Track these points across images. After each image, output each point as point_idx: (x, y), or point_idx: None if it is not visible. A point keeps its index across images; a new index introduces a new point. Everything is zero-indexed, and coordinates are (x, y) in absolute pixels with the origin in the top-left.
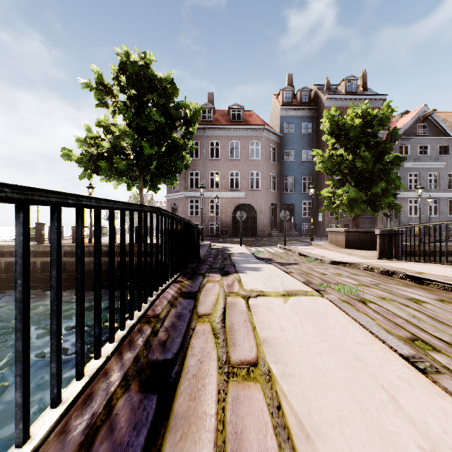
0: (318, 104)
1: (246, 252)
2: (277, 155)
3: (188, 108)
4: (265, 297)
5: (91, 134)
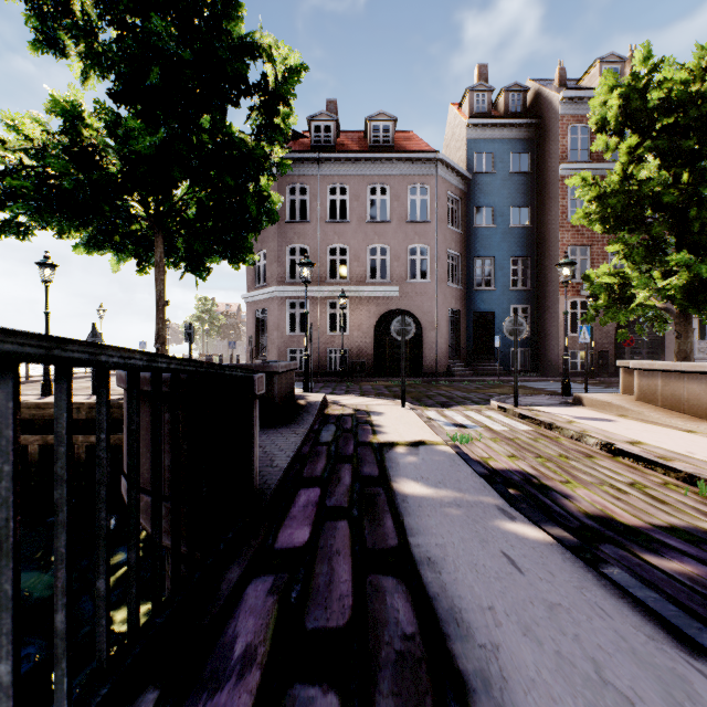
0: (544, 114)
1: (432, 440)
2: (462, 214)
3: (267, 57)
4: None
5: (10, 114)
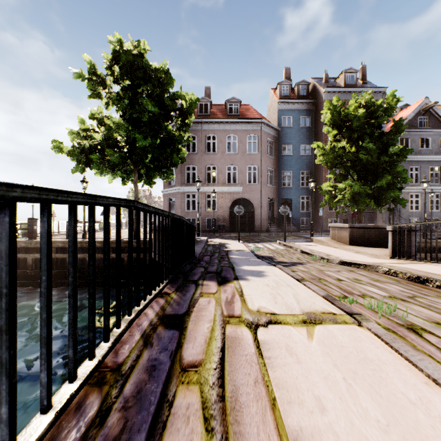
0: (317, 98)
1: (245, 249)
2: (275, 149)
3: (183, 99)
4: (279, 326)
5: (83, 126)
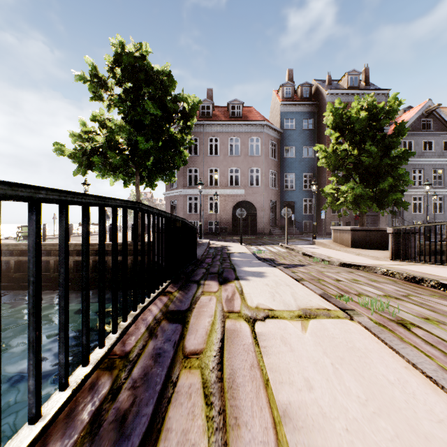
0: (320, 100)
1: (247, 252)
2: (278, 151)
3: (185, 101)
4: (276, 320)
5: (85, 128)
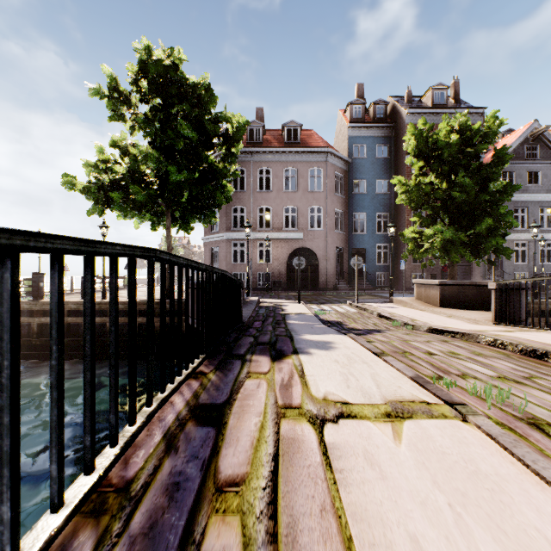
0: (397, 121)
1: (307, 312)
2: (345, 185)
3: (229, 122)
4: (354, 422)
5: (102, 156)
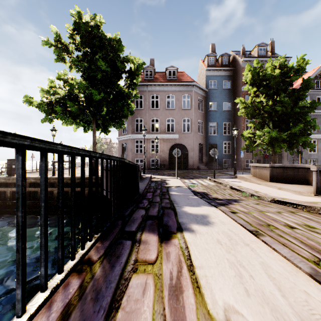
0: (236, 66)
1: (182, 185)
2: (204, 105)
3: (132, 62)
4: None
5: (50, 84)
